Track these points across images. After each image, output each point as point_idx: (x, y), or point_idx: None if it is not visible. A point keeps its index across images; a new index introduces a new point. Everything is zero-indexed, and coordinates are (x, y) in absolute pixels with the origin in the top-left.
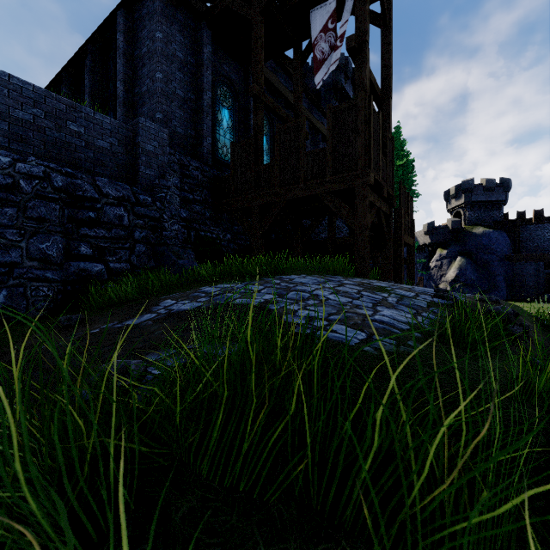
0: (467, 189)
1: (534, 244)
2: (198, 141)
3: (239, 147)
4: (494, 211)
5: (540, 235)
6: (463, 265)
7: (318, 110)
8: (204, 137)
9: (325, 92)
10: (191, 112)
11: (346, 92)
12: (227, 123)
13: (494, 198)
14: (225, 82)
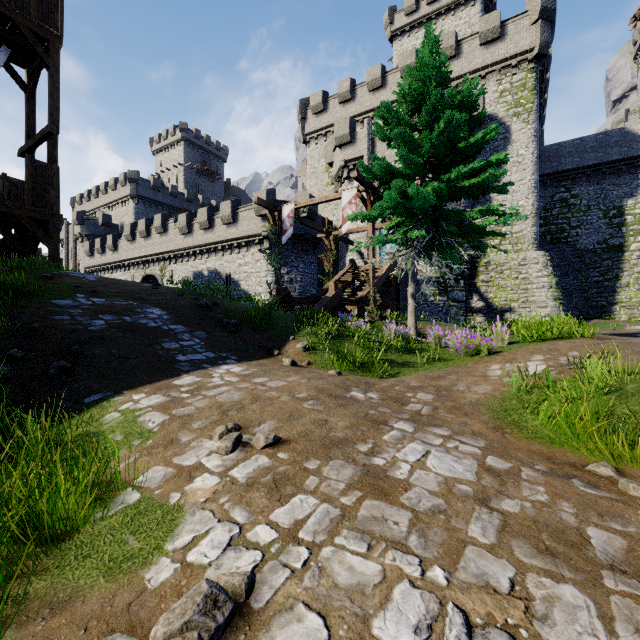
0: None
1: None
2: None
3: None
4: None
5: None
6: None
7: None
8: None
9: None
10: None
11: None
12: None
13: None
14: None
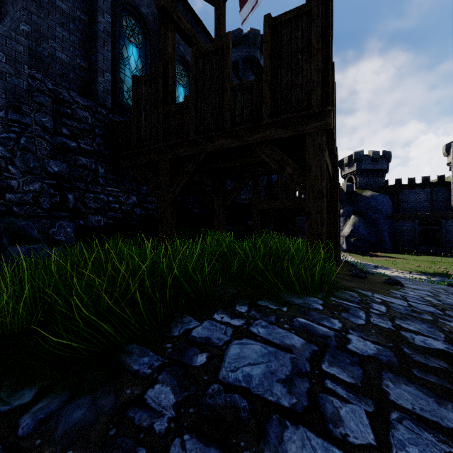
0: (358, 159)
1: (409, 205)
2: (93, 75)
3: (143, 82)
4: (378, 178)
5: (412, 198)
6: (356, 223)
7: (237, 78)
8: (100, 71)
9: (242, 64)
10: (81, 36)
11: (261, 66)
12: (135, 63)
13: (379, 167)
14: (133, 13)
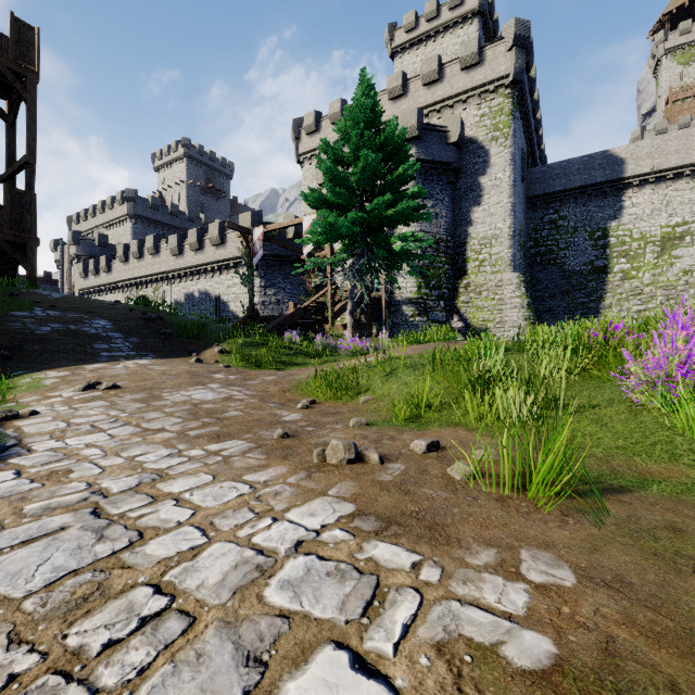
0: None
1: None
2: None
3: None
4: None
5: None
6: None
7: None
8: None
9: None
10: None
11: None
12: None
13: None
14: None
